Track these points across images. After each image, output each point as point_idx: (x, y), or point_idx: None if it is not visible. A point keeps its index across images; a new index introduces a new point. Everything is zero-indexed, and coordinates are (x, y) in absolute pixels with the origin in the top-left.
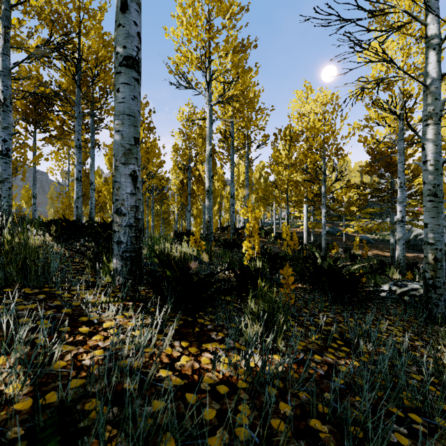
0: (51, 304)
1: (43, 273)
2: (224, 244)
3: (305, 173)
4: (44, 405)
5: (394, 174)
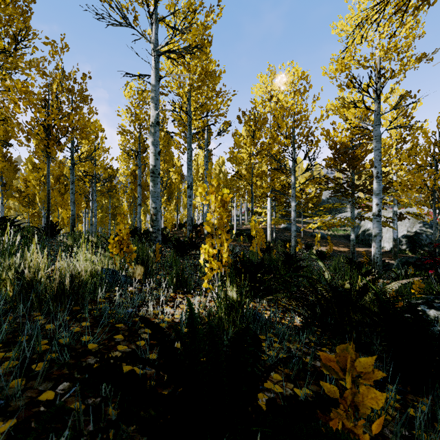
0: None
1: None
2: (176, 246)
3: (271, 163)
4: None
5: (355, 169)
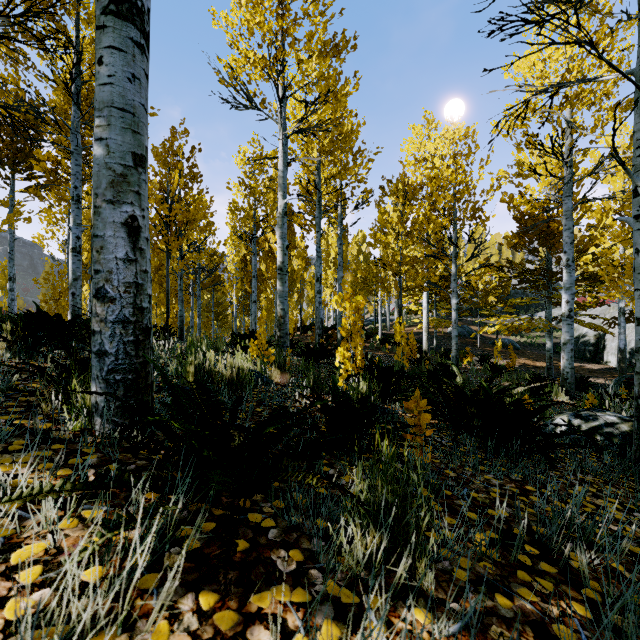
0: None
1: None
2: (306, 352)
3: (426, 245)
4: None
5: (552, 249)
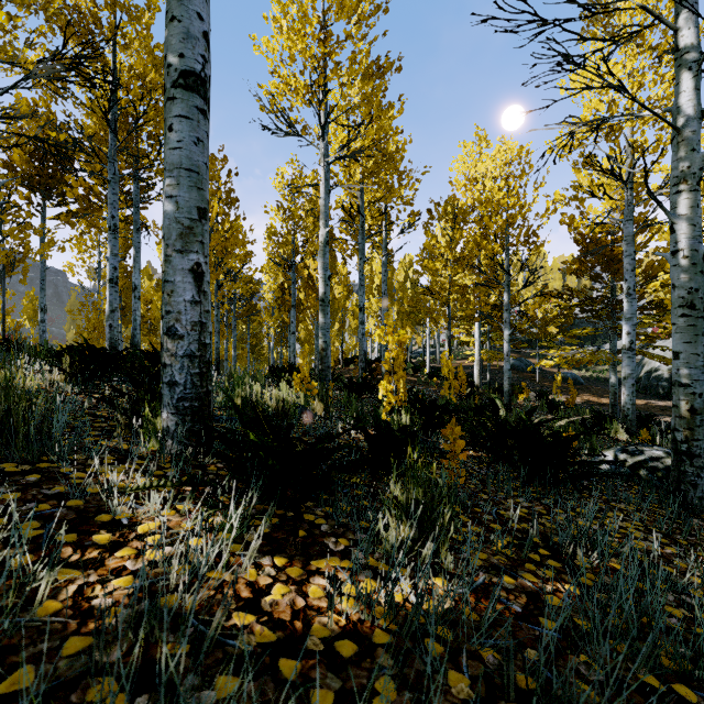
0: (48, 491)
1: (40, 436)
2: (349, 386)
3: (477, 272)
4: (7, 696)
5: (616, 275)
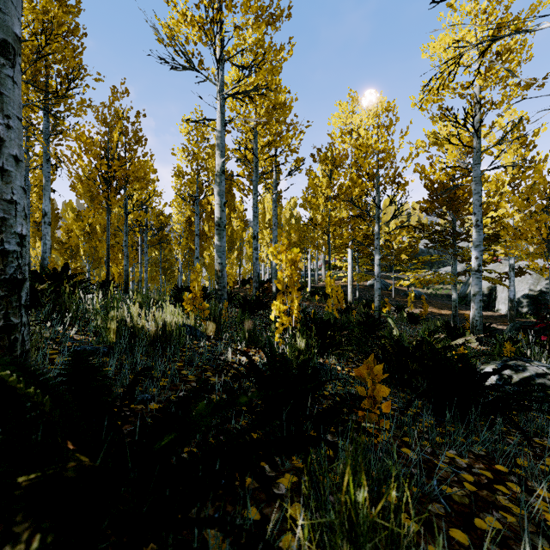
0: None
1: None
2: (243, 304)
3: (351, 208)
4: None
5: (457, 213)
